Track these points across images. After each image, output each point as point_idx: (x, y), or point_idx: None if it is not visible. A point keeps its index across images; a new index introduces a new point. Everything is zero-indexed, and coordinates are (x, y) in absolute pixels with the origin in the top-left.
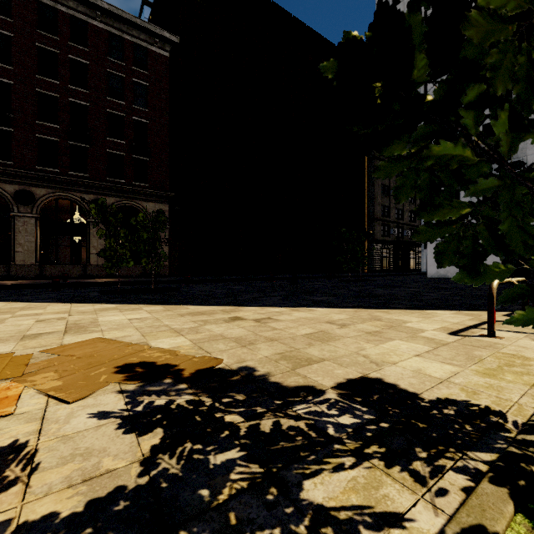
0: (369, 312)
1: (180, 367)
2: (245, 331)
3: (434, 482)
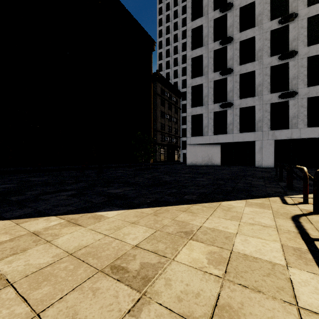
0: (171, 214)
1: None
2: None
3: None
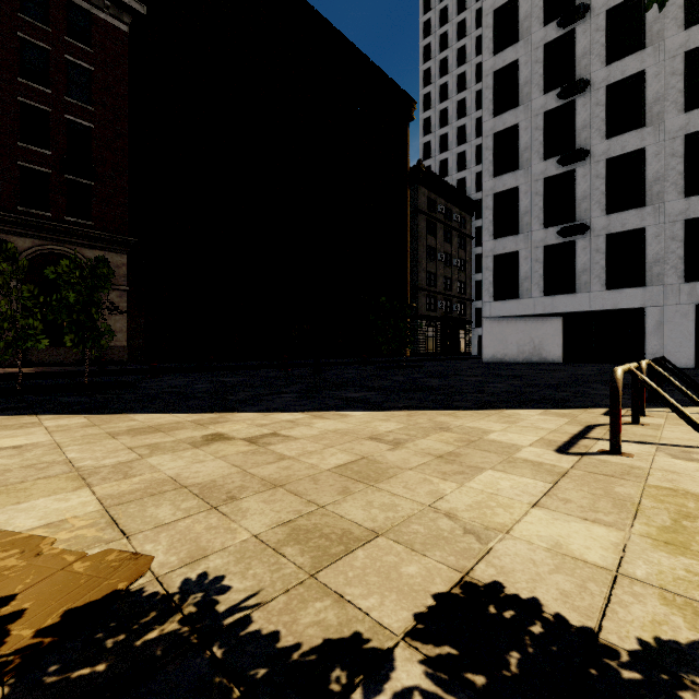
0: (429, 416)
1: (20, 605)
2: (226, 467)
3: None
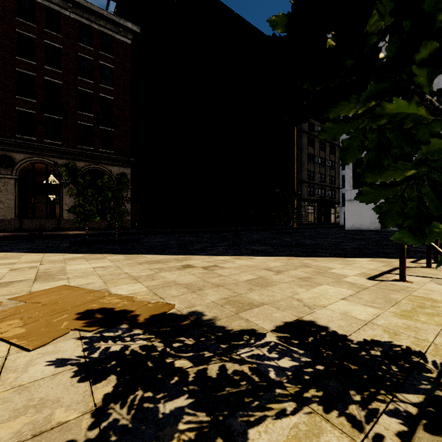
0: (299, 260)
1: (136, 313)
2: (195, 278)
3: (370, 427)
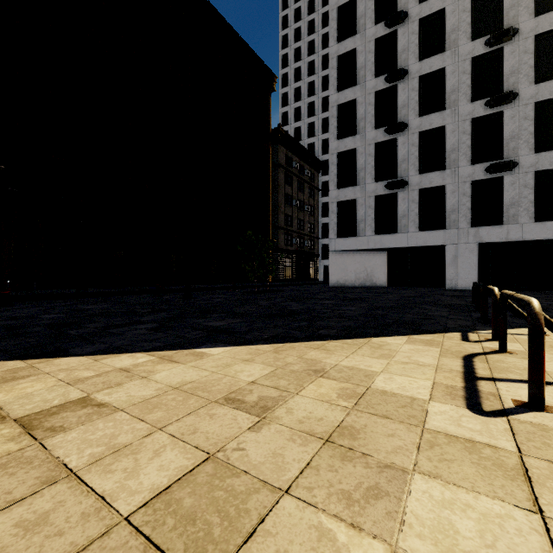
0: (298, 351)
1: None
2: None
3: None
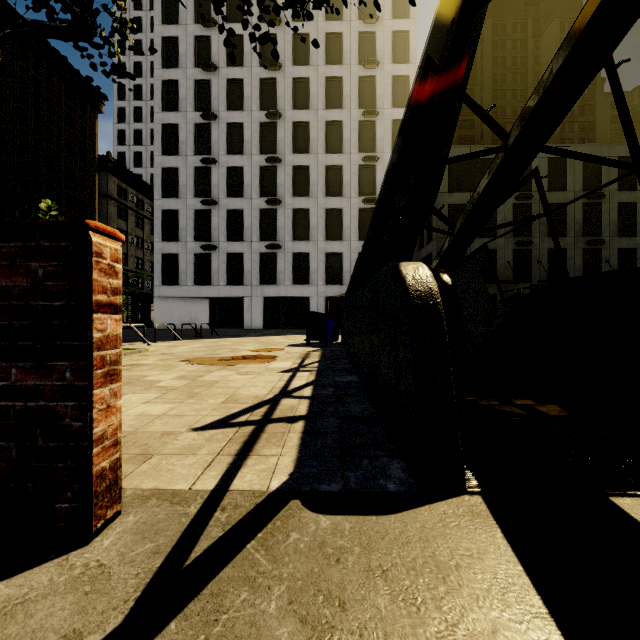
0: None
1: None
2: None
3: None
